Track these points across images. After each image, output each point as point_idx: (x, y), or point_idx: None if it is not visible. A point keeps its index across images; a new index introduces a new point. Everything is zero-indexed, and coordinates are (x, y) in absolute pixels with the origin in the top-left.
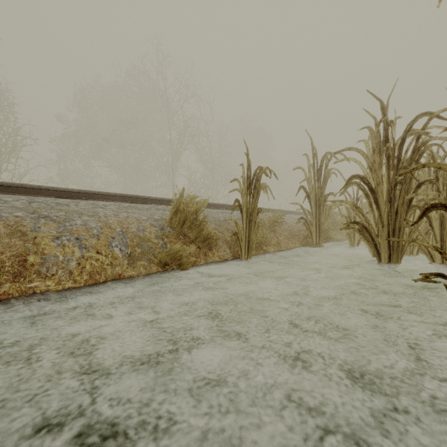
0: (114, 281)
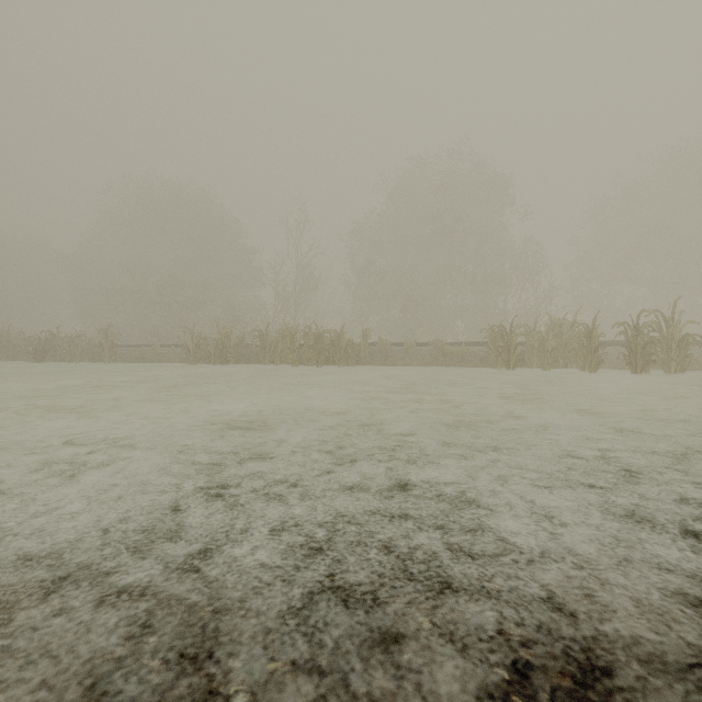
0: (619, 369)
